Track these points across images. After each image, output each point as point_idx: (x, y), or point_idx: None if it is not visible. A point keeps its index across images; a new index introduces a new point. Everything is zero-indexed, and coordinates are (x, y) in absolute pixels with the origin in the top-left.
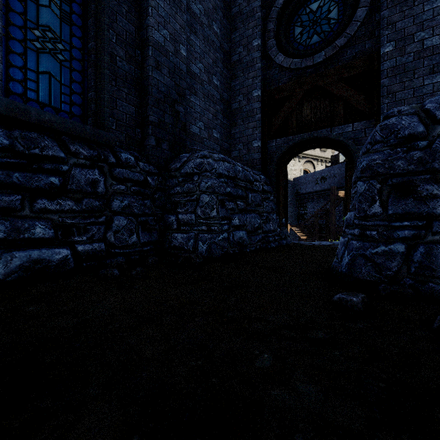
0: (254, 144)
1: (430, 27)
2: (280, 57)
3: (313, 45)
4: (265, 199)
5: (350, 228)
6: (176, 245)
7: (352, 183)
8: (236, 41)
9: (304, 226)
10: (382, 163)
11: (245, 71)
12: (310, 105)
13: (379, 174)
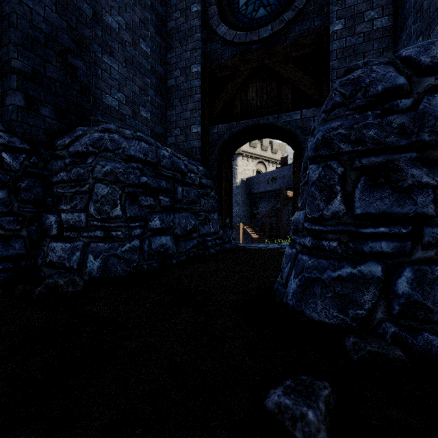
0: (192, 130)
1: (380, 6)
2: (223, 28)
3: (260, 18)
4: (204, 195)
5: (300, 235)
6: (53, 260)
7: (301, 174)
8: (172, 4)
9: (256, 225)
10: (346, 134)
11: (182, 41)
12: (256, 87)
13: (342, 152)
